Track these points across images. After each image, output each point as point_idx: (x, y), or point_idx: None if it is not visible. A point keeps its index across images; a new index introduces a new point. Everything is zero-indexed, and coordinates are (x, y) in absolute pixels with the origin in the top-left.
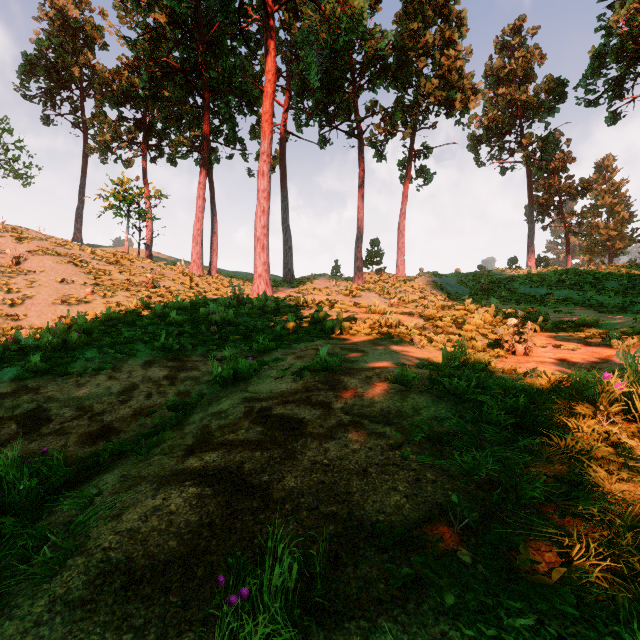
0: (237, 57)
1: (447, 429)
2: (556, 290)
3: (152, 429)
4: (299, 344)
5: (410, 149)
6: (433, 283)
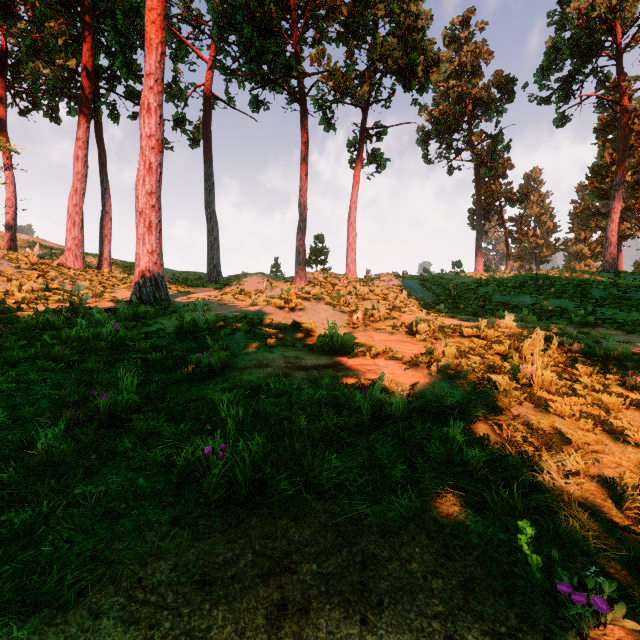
0: None
1: None
2: (543, 299)
3: None
4: None
5: (362, 126)
6: (395, 287)
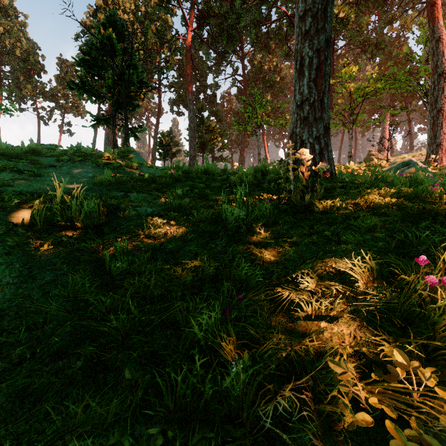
0: None
1: None
2: None
3: None
4: None
5: (62, 122)
6: None
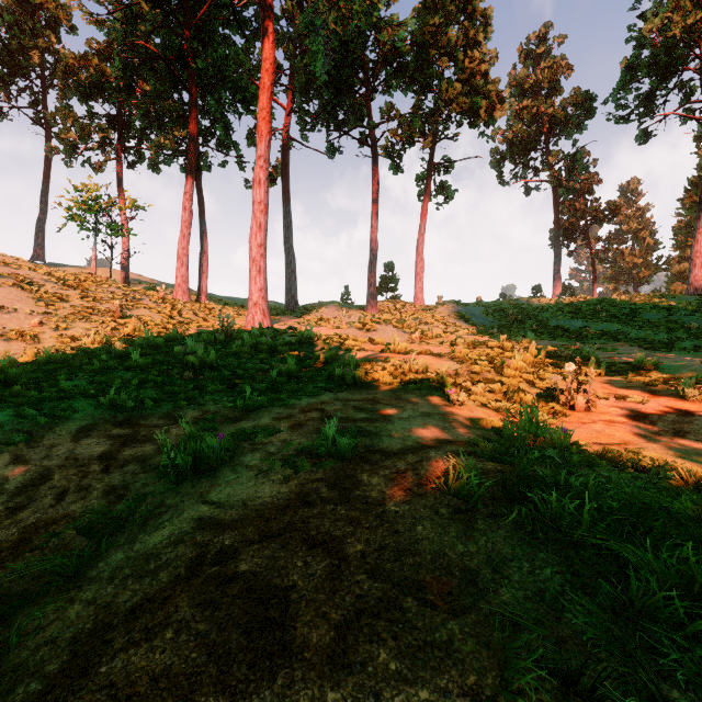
0: (231, 47)
1: (572, 632)
2: (592, 323)
3: (32, 582)
4: (298, 400)
5: (430, 162)
6: (457, 314)
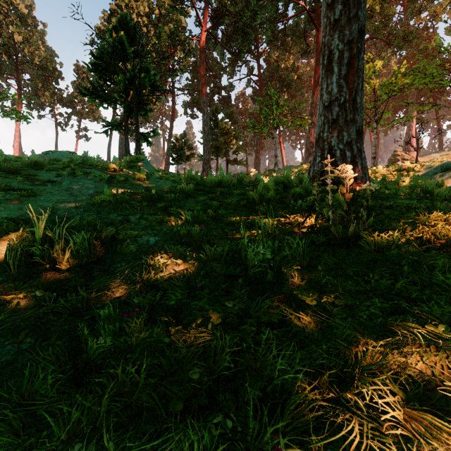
0: None
1: None
2: None
3: None
4: None
5: (79, 128)
6: None
